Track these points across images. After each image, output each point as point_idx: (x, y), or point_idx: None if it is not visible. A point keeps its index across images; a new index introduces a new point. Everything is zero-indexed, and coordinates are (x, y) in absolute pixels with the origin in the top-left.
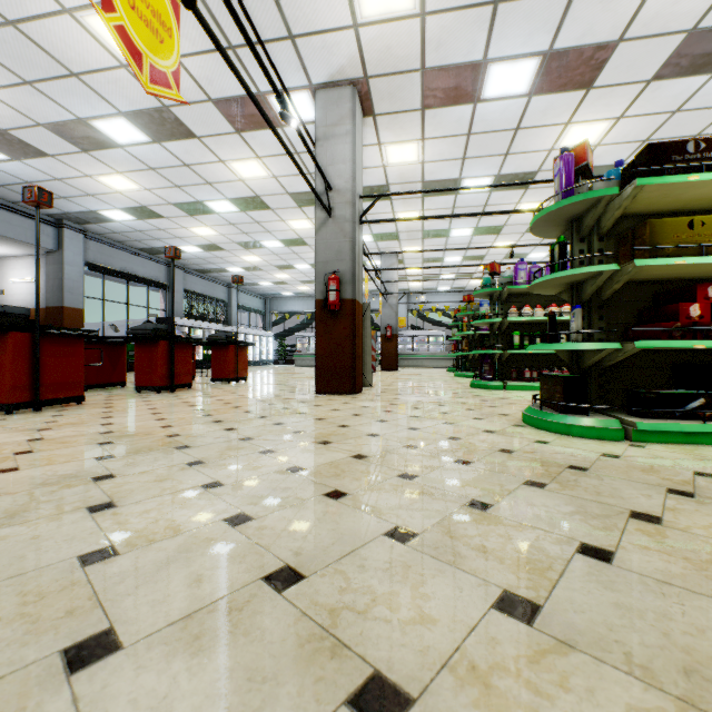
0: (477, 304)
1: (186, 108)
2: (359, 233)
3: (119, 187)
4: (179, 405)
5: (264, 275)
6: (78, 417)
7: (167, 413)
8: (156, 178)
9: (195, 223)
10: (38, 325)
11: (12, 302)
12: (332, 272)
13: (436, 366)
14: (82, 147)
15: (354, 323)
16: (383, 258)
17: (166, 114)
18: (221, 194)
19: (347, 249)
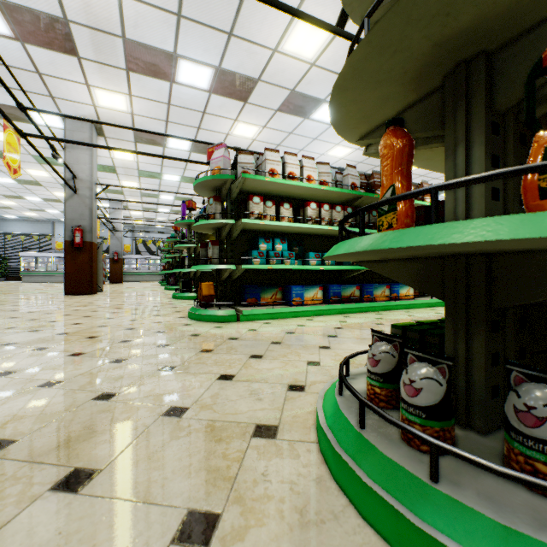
0: None
1: None
2: (96, 203)
3: None
4: None
5: None
6: None
7: None
8: None
9: None
10: None
11: None
12: (77, 225)
13: (154, 280)
14: None
15: (92, 255)
16: (111, 204)
17: None
18: None
19: (88, 214)
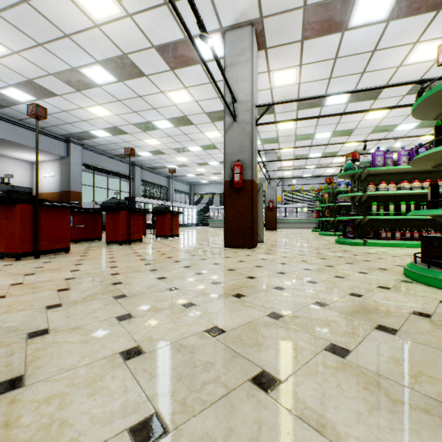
0: (335, 184)
1: (138, 54)
2: (256, 132)
3: (100, 114)
4: (130, 255)
5: (189, 169)
6: (59, 264)
7: (120, 261)
8: (122, 107)
9: (146, 136)
10: (37, 199)
11: (43, 188)
12: (236, 160)
13: (302, 227)
14: (76, 88)
15: (252, 196)
16: (267, 156)
17: (125, 60)
18: (162, 115)
19: (247, 144)
